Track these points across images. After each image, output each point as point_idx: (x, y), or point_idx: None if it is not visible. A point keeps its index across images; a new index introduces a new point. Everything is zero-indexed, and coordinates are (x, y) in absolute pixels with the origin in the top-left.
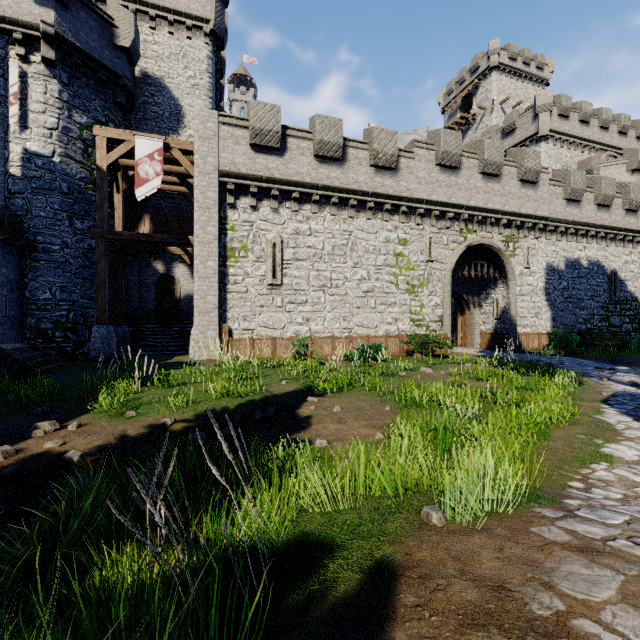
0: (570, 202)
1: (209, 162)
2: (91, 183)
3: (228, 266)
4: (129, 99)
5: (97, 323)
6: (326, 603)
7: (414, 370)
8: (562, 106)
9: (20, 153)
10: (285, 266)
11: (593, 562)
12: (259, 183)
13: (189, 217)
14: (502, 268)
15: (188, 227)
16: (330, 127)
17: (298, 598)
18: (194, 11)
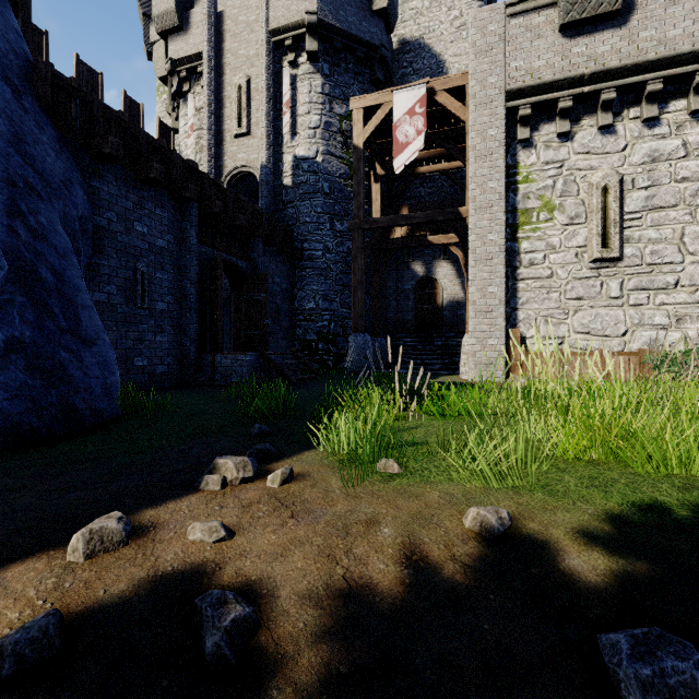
0: None
1: (490, 84)
2: (350, 179)
3: (519, 239)
4: (386, 75)
5: (353, 331)
6: None
7: None
8: None
9: (291, 162)
10: (627, 224)
11: None
12: (576, 89)
13: (453, 199)
14: None
15: None
16: None
17: None
18: None
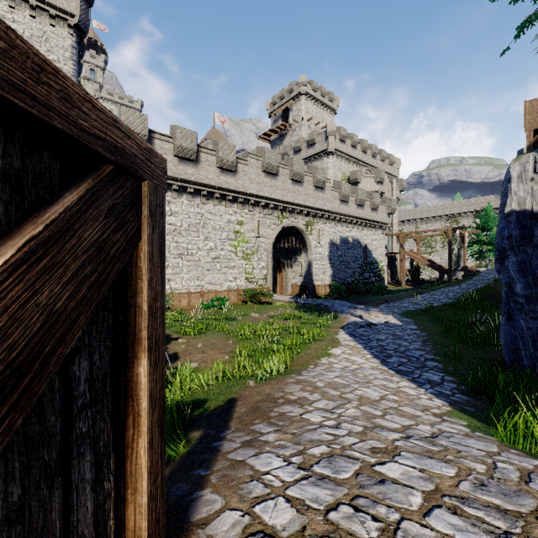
0: (342, 202)
1: None
2: None
3: None
4: None
5: None
6: (213, 410)
7: (247, 315)
8: (341, 134)
9: None
10: None
11: (298, 384)
12: None
13: None
14: (304, 242)
15: None
16: (187, 137)
17: (202, 412)
18: (58, 3)
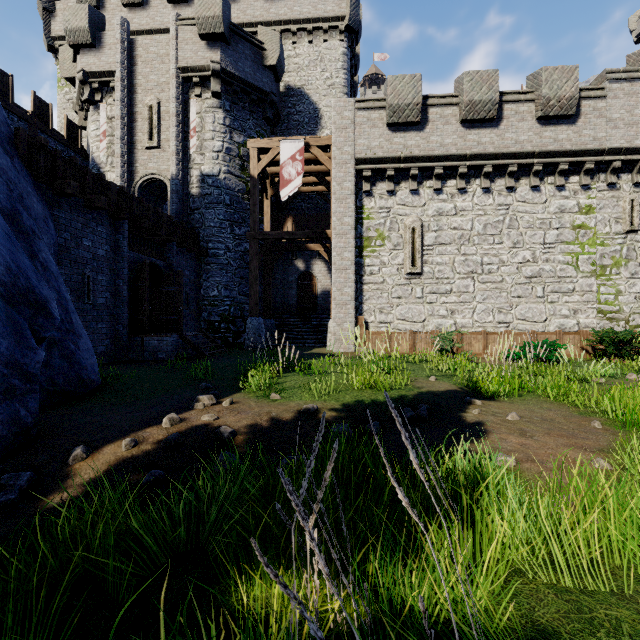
0: None
1: (345, 152)
2: (246, 193)
3: (364, 256)
4: (275, 113)
5: (250, 316)
6: None
7: (615, 377)
8: None
9: (197, 176)
10: (425, 252)
11: None
12: (396, 164)
13: (326, 215)
14: None
15: (325, 224)
16: (481, 83)
17: None
18: (330, 13)
